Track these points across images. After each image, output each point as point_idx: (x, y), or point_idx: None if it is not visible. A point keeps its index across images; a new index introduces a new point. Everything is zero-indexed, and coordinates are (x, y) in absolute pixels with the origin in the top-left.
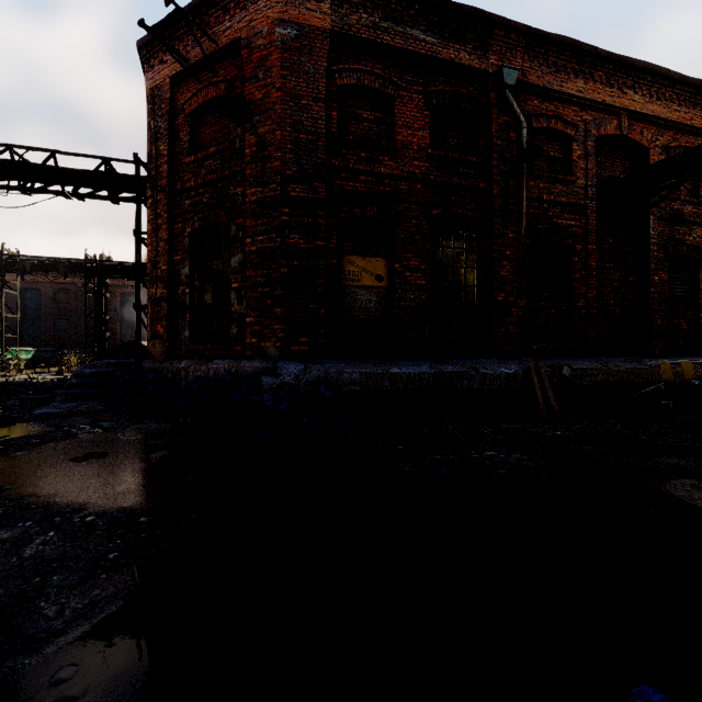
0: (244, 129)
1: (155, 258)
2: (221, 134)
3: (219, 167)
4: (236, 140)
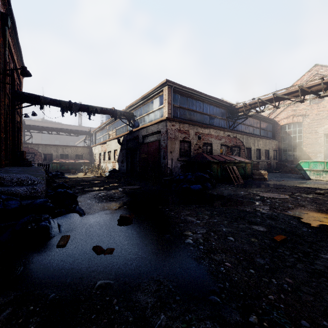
0: None
1: None
2: None
3: None
4: None
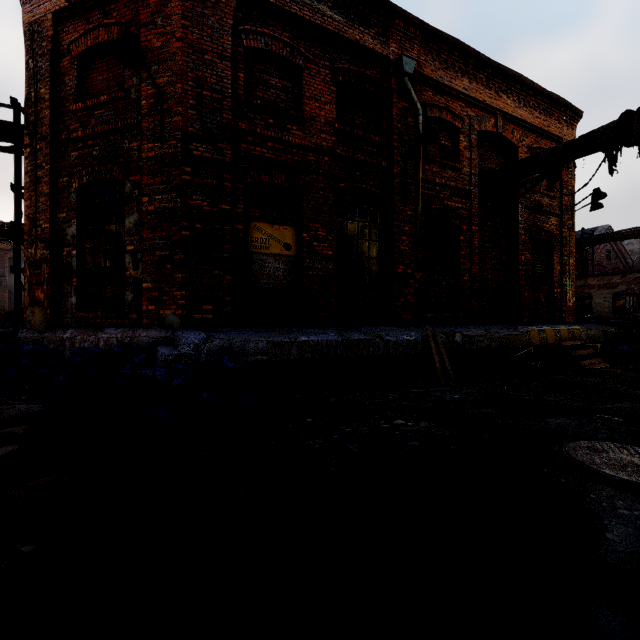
0: (140, 79)
1: (34, 214)
2: (114, 82)
3: (112, 118)
4: (131, 90)
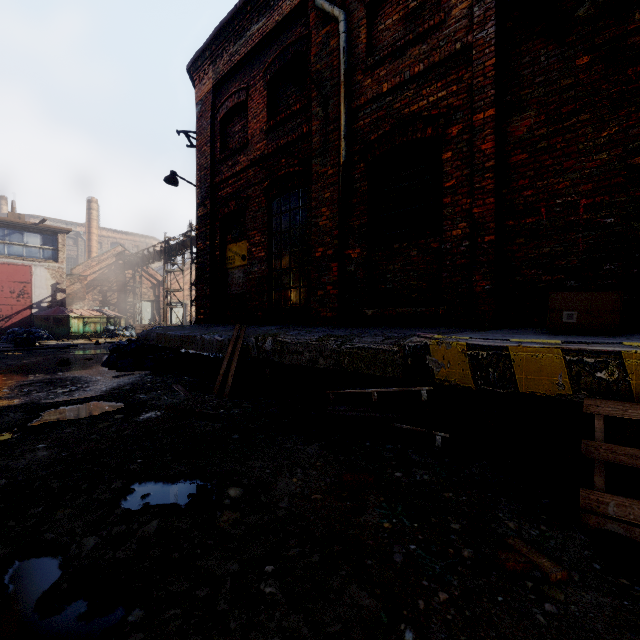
0: None
1: None
2: None
3: None
4: None
